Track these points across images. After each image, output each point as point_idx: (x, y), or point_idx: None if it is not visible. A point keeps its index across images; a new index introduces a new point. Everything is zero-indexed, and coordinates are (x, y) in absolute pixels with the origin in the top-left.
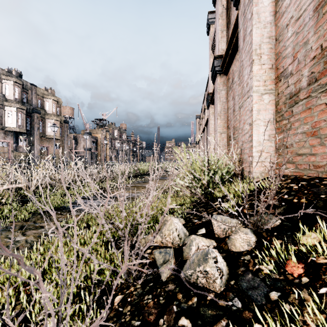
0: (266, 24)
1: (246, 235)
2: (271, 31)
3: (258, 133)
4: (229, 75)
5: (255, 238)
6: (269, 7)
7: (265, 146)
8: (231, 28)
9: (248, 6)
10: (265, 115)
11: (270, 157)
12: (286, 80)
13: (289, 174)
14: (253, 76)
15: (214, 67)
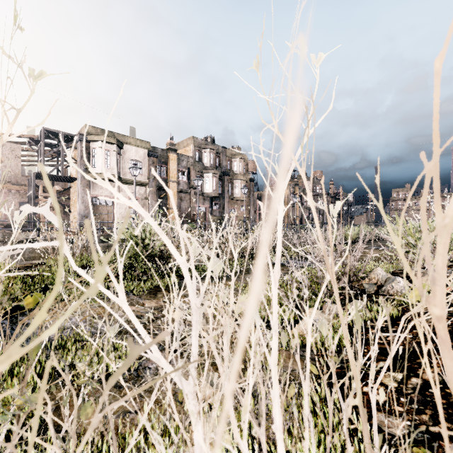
0: None
1: None
2: None
3: None
4: None
5: None
6: None
7: None
8: None
9: None
10: None
11: None
12: None
13: None
14: None
15: None
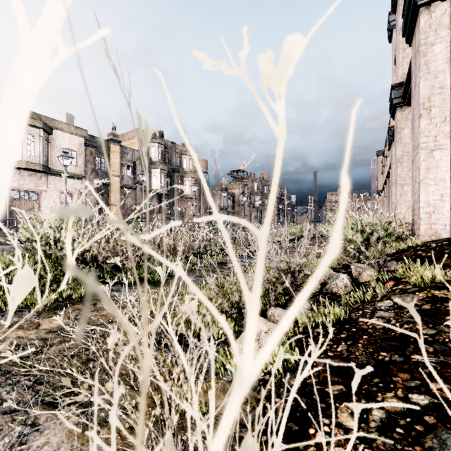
0: (438, 73)
1: (370, 272)
2: (444, 81)
3: (427, 193)
4: None
5: (377, 274)
6: (441, 55)
7: (437, 207)
8: None
9: (417, 53)
10: (436, 173)
11: (442, 219)
12: None
13: None
14: (420, 133)
15: (391, 99)
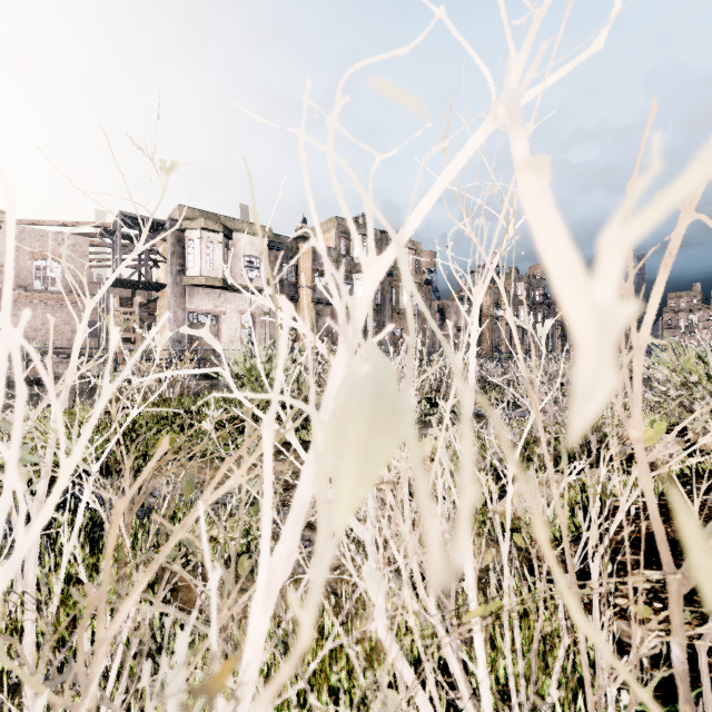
0: None
1: None
2: None
3: None
4: None
5: None
6: None
7: None
8: None
9: None
10: None
11: None
12: None
13: None
14: None
15: None
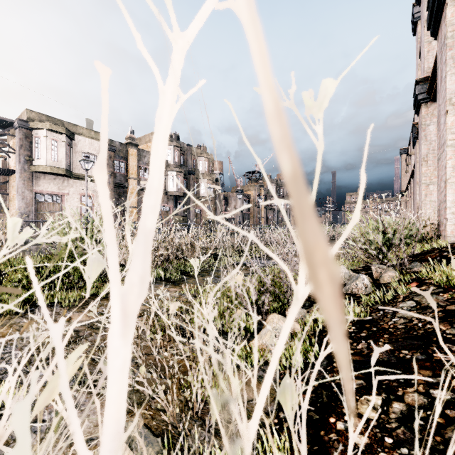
0: None
1: (392, 273)
2: None
3: (454, 192)
4: None
5: (399, 275)
6: None
7: None
8: None
9: (443, 46)
10: None
11: None
12: None
13: None
14: (447, 129)
15: (415, 95)
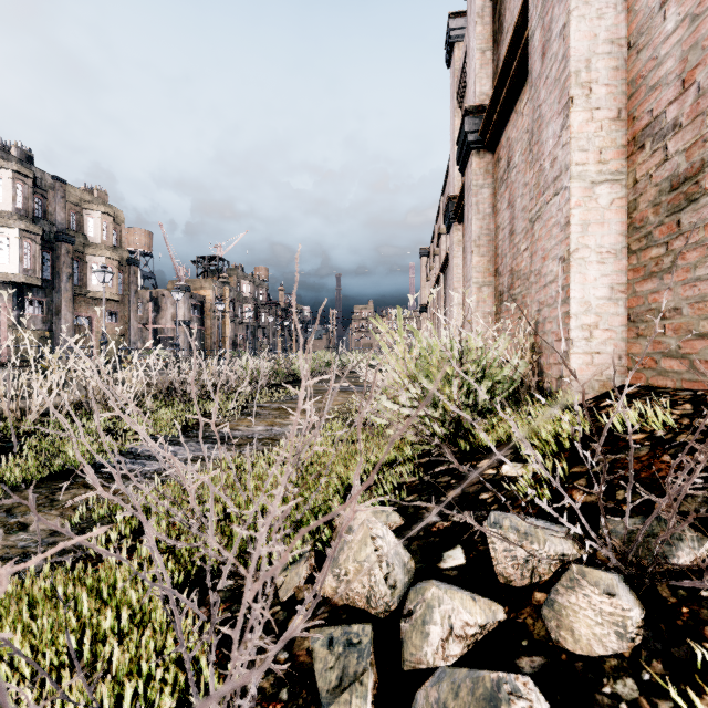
0: (605, 7)
1: (610, 598)
2: (616, 27)
3: (584, 282)
4: (500, 151)
5: (639, 609)
6: None
7: (602, 314)
8: (504, 43)
9: None
10: (601, 236)
11: (613, 342)
12: (661, 144)
13: (671, 387)
14: (571, 140)
15: (464, 133)
